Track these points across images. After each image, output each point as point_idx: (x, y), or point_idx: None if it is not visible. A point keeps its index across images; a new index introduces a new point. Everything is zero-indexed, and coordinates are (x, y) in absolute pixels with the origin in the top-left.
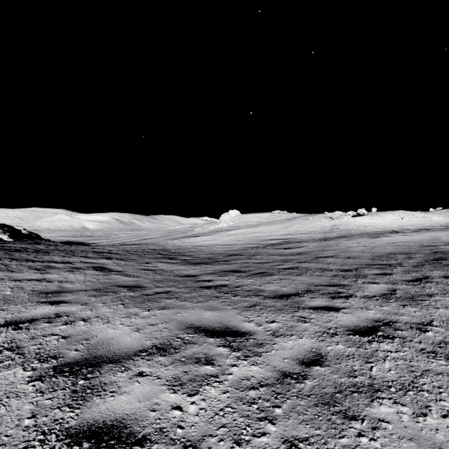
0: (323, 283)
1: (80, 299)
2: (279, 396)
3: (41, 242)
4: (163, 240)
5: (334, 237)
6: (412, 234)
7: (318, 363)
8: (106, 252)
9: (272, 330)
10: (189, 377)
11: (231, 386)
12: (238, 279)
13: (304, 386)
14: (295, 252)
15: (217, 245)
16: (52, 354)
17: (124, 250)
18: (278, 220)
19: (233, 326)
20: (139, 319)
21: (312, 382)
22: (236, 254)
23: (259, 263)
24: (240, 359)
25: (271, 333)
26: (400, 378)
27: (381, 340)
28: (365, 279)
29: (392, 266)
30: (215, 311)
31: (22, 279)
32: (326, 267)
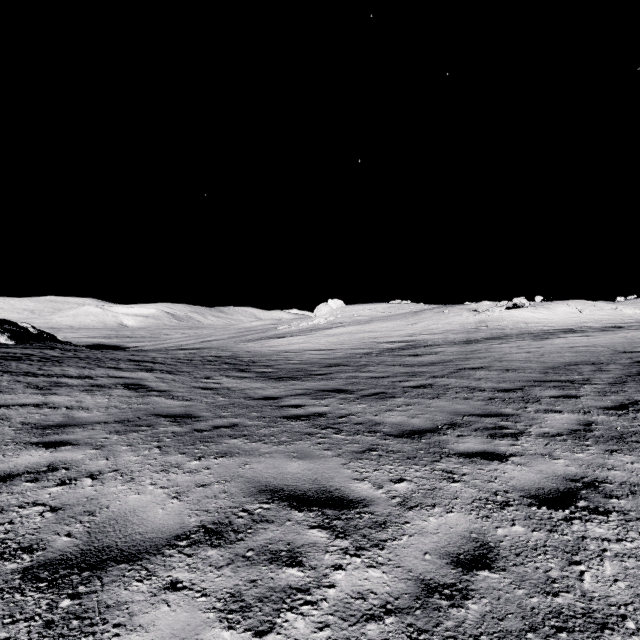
0: (473, 410)
1: (94, 438)
2: (422, 638)
3: (55, 346)
4: (232, 342)
5: (481, 339)
6: (598, 335)
7: (486, 562)
8: (148, 361)
9: (400, 495)
10: (259, 592)
11: (333, 614)
12: (343, 404)
13: (465, 615)
14: (426, 361)
15: (311, 350)
16: (26, 543)
17: (174, 358)
18: (398, 314)
19: (336, 488)
20: (182, 475)
21: (479, 606)
22: (339, 364)
23: (373, 378)
24: (349, 554)
25: (399, 502)
26: (639, 598)
27: (586, 517)
28: (539, 405)
29: (577, 384)
30: (305, 460)
31: (12, 404)
32: (475, 385)
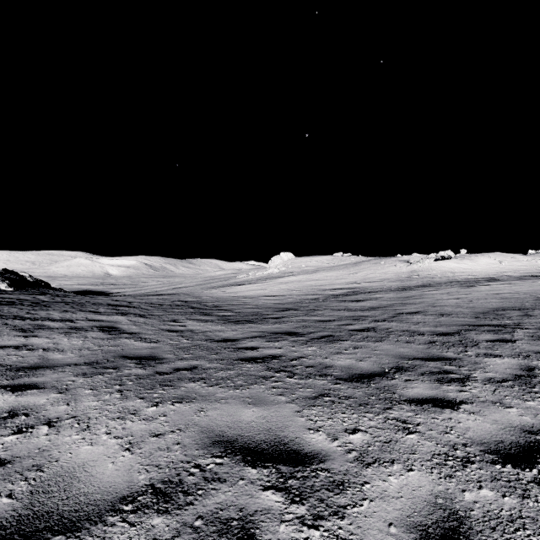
0: (417, 354)
1: (61, 380)
2: None
3: (47, 292)
4: (199, 289)
5: (414, 286)
6: (518, 283)
7: (459, 539)
8: (124, 306)
9: (357, 449)
10: None
11: None
12: (295, 346)
13: None
14: (367, 306)
15: (266, 296)
16: None
17: (148, 303)
18: (341, 265)
19: (291, 440)
20: (137, 423)
21: None
22: (290, 308)
23: (321, 321)
24: (306, 525)
25: (355, 457)
26: None
27: None
28: (478, 349)
29: (509, 329)
30: (260, 406)
31: None
32: (415, 329)
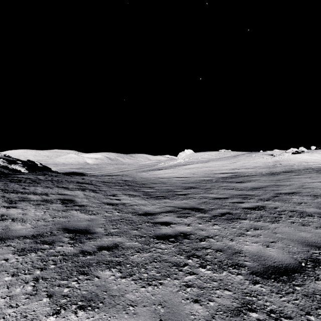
0: None
1: None
2: None
3: (47, 173)
4: (135, 172)
5: (280, 172)
6: None
7: None
8: (86, 183)
9: None
10: None
11: None
12: (201, 224)
13: None
14: (249, 186)
15: (176, 177)
16: None
17: (101, 181)
18: (224, 157)
19: None
20: None
21: None
22: (193, 187)
23: (217, 198)
24: None
25: None
26: None
27: None
28: None
29: None
30: None
31: None
32: (300, 209)
